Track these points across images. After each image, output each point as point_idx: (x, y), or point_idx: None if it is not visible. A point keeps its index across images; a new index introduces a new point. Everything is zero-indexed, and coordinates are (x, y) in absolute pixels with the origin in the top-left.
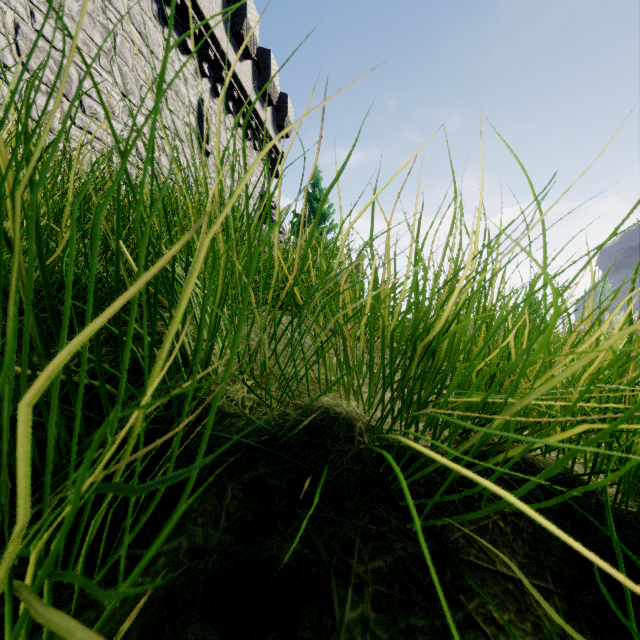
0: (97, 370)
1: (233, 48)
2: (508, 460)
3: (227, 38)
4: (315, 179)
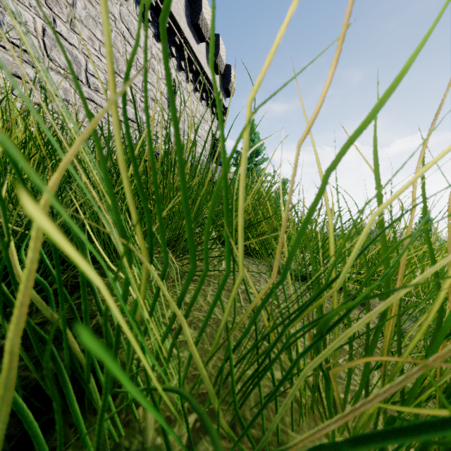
0: None
1: (192, 35)
2: None
3: (188, 28)
4: (251, 125)
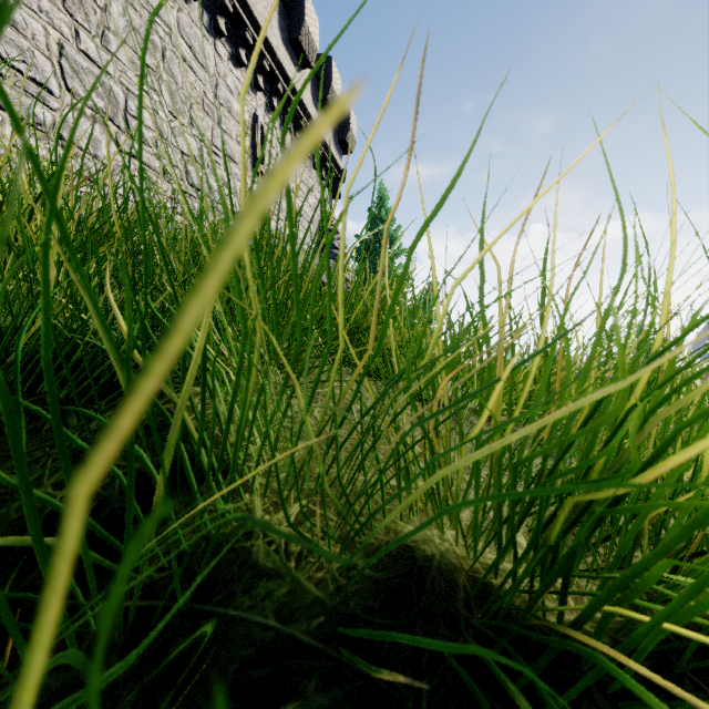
0: (38, 547)
1: (290, 57)
2: (708, 649)
3: (284, 46)
4: (381, 198)
